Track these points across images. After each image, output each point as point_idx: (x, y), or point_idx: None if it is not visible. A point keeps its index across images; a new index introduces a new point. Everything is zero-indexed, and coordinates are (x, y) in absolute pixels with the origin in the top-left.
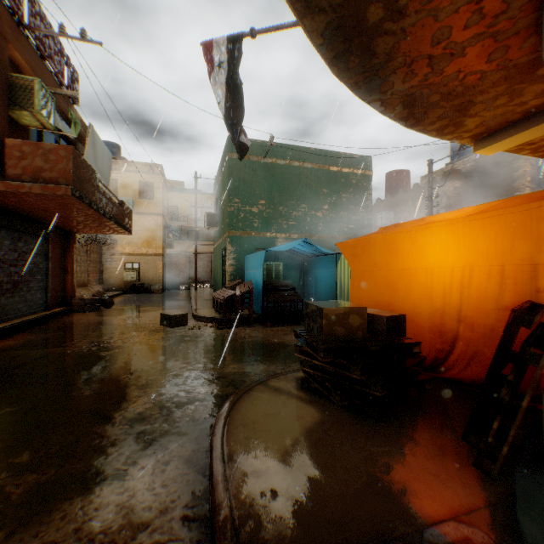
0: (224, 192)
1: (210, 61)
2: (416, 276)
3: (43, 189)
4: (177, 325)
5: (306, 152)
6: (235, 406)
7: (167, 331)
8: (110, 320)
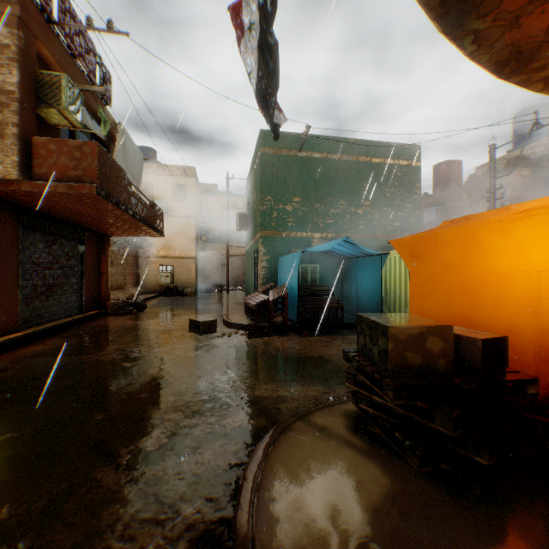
0: (256, 190)
1: (239, 26)
2: (511, 282)
3: (68, 189)
4: (206, 332)
5: (345, 142)
6: (268, 455)
7: (195, 338)
8: (140, 325)
